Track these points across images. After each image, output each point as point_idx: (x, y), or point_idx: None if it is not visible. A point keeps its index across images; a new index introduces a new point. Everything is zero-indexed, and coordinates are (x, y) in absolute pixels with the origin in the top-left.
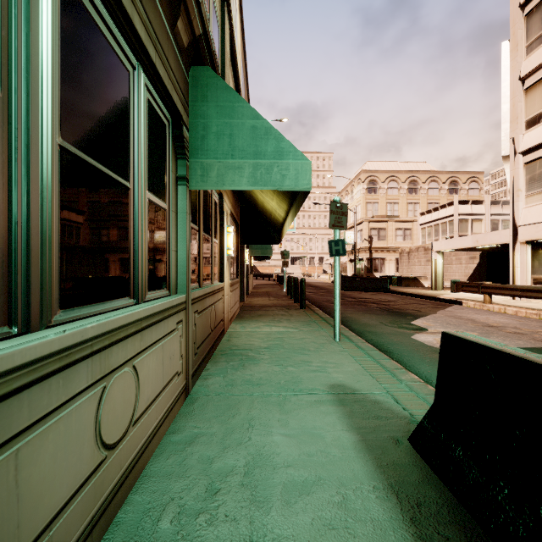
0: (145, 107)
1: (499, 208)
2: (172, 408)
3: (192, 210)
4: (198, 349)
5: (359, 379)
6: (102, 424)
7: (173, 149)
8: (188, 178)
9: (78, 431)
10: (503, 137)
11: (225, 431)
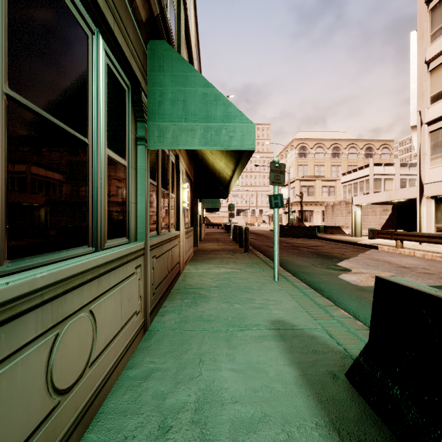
0: (104, 71)
1: (406, 170)
2: (130, 345)
3: (151, 168)
4: (156, 289)
5: (297, 315)
6: (54, 371)
7: (132, 112)
8: (146, 139)
9: (25, 383)
10: (411, 110)
11: (178, 366)
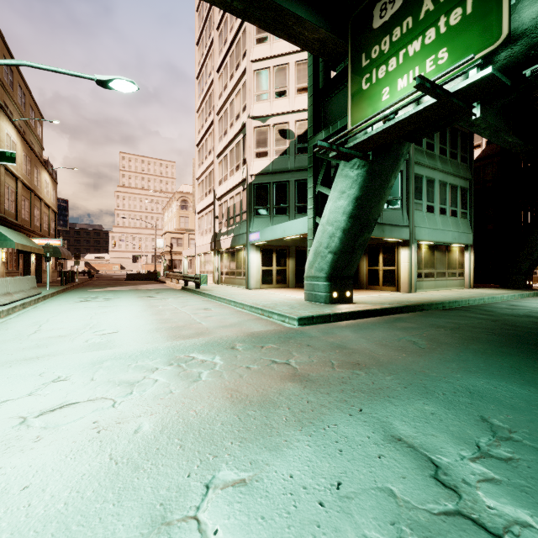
0: None
1: None
2: None
3: None
4: None
5: None
6: None
7: None
8: None
9: None
10: (193, 204)
11: None
